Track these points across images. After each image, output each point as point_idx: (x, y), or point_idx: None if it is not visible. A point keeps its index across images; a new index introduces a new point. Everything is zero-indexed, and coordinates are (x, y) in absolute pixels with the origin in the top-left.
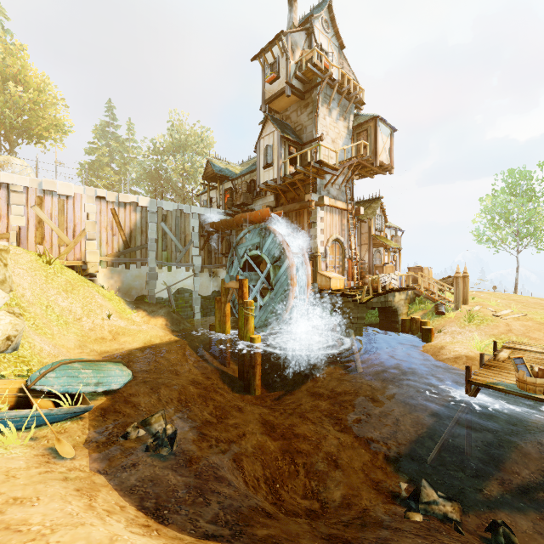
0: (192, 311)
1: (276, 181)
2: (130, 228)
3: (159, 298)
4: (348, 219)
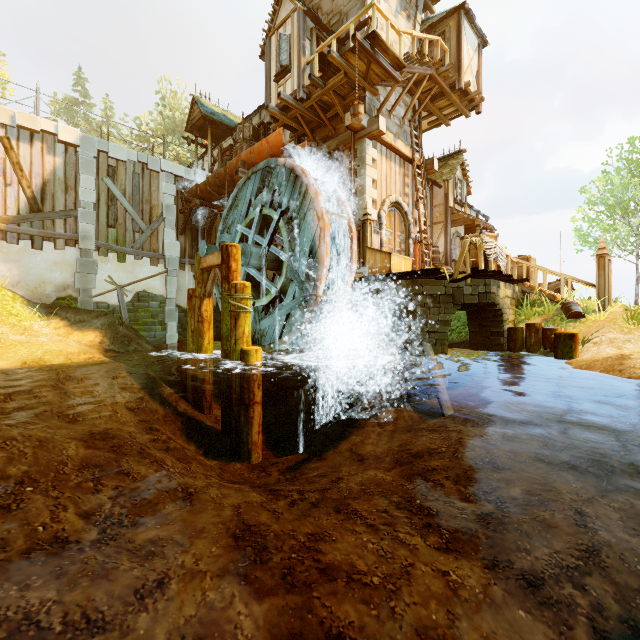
0: (164, 331)
1: (296, 94)
2: (42, 177)
3: (102, 305)
4: (414, 175)
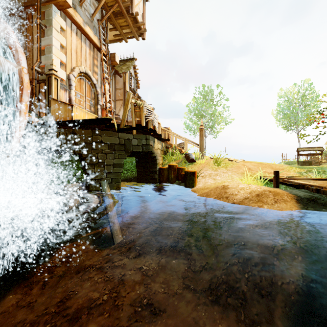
0: None
1: None
2: None
3: None
4: (101, 59)
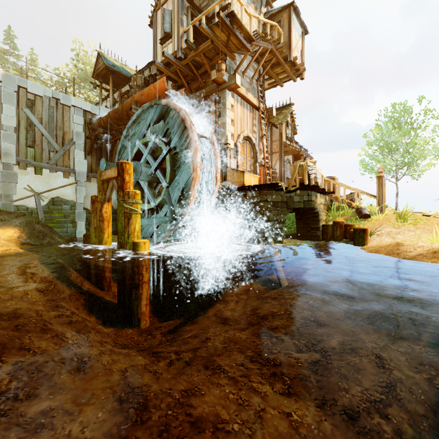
0: (74, 228)
1: (176, 54)
2: None
3: (21, 208)
4: (260, 118)
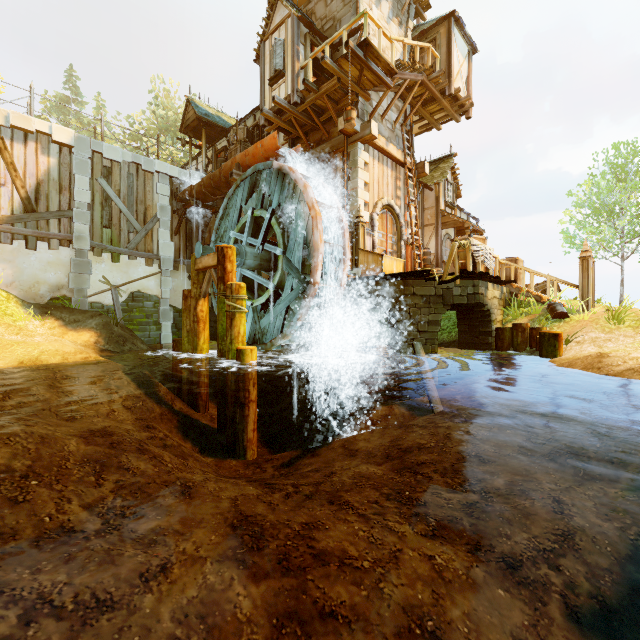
0: (158, 331)
1: (290, 99)
2: (36, 177)
3: (96, 305)
4: (406, 178)
